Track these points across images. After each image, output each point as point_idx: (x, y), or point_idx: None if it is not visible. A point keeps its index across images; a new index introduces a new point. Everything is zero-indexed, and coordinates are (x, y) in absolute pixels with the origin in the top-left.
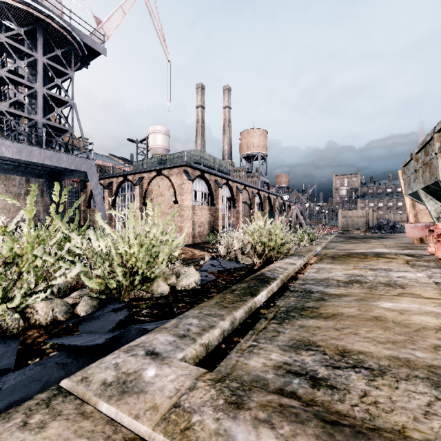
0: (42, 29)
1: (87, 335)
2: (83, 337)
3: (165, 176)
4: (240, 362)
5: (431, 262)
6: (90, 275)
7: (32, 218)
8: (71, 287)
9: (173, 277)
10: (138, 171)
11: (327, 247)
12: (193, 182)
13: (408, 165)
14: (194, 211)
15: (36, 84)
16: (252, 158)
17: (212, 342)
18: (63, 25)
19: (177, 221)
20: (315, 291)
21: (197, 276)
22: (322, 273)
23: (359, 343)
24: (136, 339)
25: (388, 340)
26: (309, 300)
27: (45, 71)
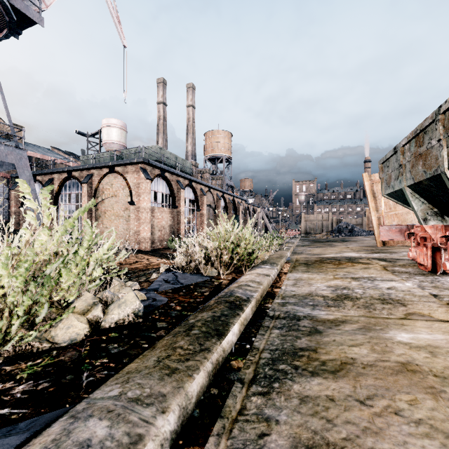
0: None
1: None
2: None
3: (118, 174)
4: None
5: (408, 268)
6: None
7: None
8: None
9: (97, 308)
10: (86, 167)
11: (296, 251)
12: (153, 182)
13: (388, 162)
14: (153, 213)
15: None
16: (217, 160)
17: None
18: None
19: (133, 225)
20: (301, 315)
21: (137, 304)
22: (301, 286)
23: (416, 442)
24: None
25: None
26: (299, 334)
27: None
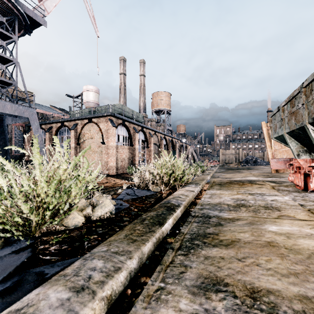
0: None
1: None
2: None
3: (94, 123)
4: None
5: (289, 187)
6: None
7: None
8: None
9: (89, 208)
10: (73, 119)
11: (214, 176)
12: (117, 128)
13: (275, 116)
14: (117, 150)
15: None
16: (160, 112)
17: (116, 290)
18: None
19: (104, 157)
20: (212, 215)
21: (111, 206)
22: (214, 198)
23: (264, 277)
24: (29, 290)
25: (289, 272)
26: (209, 226)
27: None
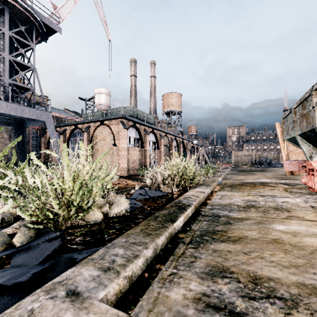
0: (8, 10)
1: (16, 268)
2: (11, 271)
3: (106, 125)
4: (161, 295)
5: (302, 190)
6: (29, 208)
7: (2, 156)
8: (16, 217)
9: (106, 206)
10: (86, 122)
11: (226, 178)
12: (128, 130)
13: (287, 117)
14: (128, 151)
15: (4, 52)
16: (171, 113)
17: (136, 273)
18: (25, 7)
19: (115, 159)
20: (221, 215)
21: (127, 205)
22: (225, 199)
23: (267, 268)
24: (64, 270)
25: (291, 264)
26: (218, 224)
27: (12, 42)
